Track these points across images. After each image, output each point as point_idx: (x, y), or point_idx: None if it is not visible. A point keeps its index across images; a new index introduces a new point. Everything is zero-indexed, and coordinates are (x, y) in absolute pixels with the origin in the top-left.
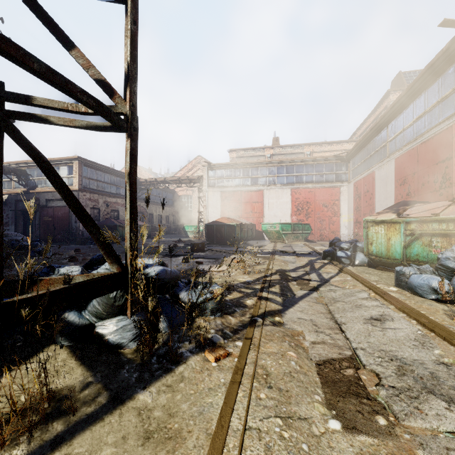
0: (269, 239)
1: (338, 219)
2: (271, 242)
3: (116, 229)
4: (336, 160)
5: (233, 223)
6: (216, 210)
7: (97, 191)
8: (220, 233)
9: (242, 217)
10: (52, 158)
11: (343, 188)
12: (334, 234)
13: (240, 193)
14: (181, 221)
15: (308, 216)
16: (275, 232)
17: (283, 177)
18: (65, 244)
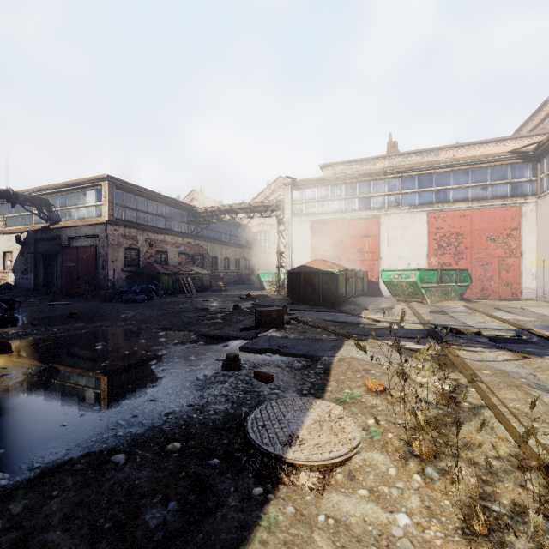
0: (395, 295)
1: (518, 261)
2: (398, 301)
3: (159, 279)
4: (513, 159)
5: (334, 269)
6: (304, 249)
7: (136, 225)
8: (312, 286)
9: (344, 259)
10: (76, 180)
11: (526, 208)
12: (509, 288)
13: (342, 222)
14: (256, 267)
15: (458, 257)
16: (407, 285)
17: (413, 194)
18: (86, 299)
